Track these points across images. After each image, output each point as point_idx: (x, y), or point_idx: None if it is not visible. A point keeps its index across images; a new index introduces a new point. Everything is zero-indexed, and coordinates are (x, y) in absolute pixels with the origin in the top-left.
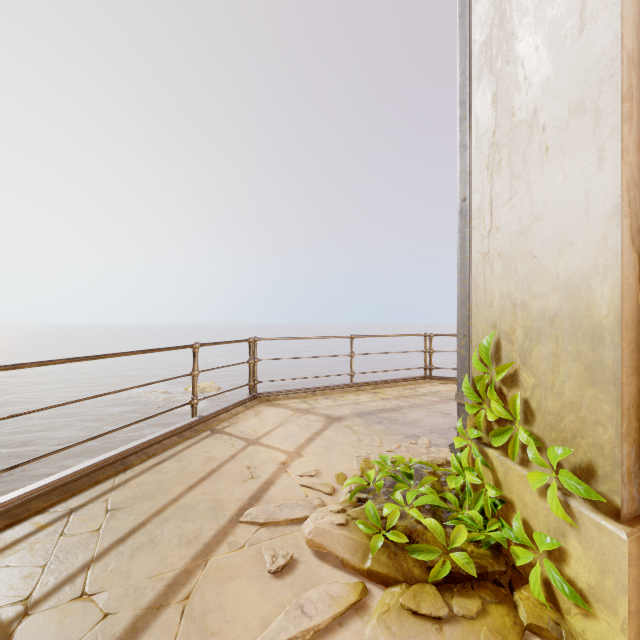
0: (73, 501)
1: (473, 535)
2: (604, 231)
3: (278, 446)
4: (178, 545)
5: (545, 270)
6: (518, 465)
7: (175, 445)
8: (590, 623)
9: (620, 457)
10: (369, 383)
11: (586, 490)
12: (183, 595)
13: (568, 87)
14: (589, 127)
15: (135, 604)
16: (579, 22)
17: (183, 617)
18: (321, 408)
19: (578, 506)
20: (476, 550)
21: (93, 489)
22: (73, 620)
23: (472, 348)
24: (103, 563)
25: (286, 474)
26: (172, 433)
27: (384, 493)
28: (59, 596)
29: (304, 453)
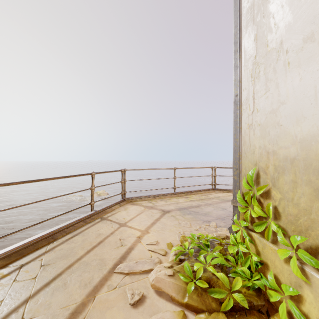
0: (23, 260)
1: (245, 282)
2: None
3: (136, 227)
4: (79, 287)
5: (287, 133)
6: (271, 243)
7: (81, 227)
8: None
9: None
10: (183, 192)
11: (316, 262)
12: None
13: (303, 26)
14: (317, 48)
15: None
16: None
17: None
18: (159, 206)
19: (310, 271)
20: (247, 291)
21: (35, 253)
22: None
23: (242, 176)
24: (36, 299)
25: (140, 243)
26: (80, 220)
27: (194, 256)
28: None
29: (150, 231)
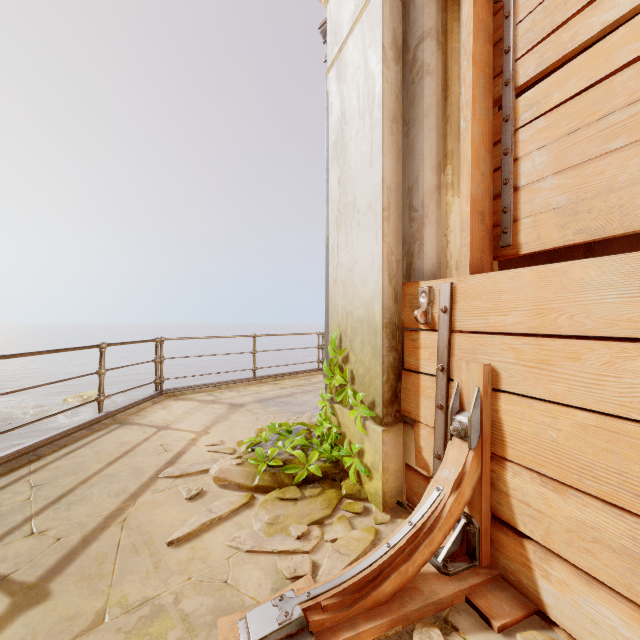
0: None
1: (323, 456)
2: (378, 276)
3: (187, 429)
4: (108, 497)
5: (359, 294)
6: (348, 410)
7: (85, 437)
8: (371, 483)
9: (382, 393)
10: (270, 376)
11: (370, 413)
12: (120, 520)
13: (367, 193)
14: (373, 219)
15: (82, 530)
16: (370, 160)
17: (123, 529)
18: (226, 398)
19: (368, 423)
20: (324, 464)
21: (9, 476)
22: (31, 546)
23: (329, 341)
24: (43, 516)
25: (196, 446)
26: (81, 427)
27: (271, 444)
28: (11, 537)
29: (211, 431)
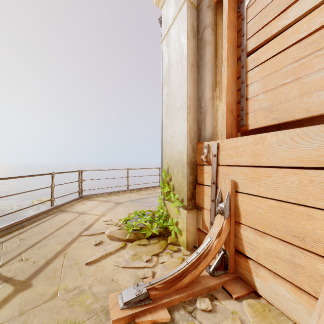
0: (1, 239)
1: (159, 225)
2: (185, 139)
3: (94, 214)
4: (57, 244)
5: (176, 148)
6: (171, 203)
7: (45, 217)
8: (182, 237)
9: (186, 194)
10: (135, 189)
11: (181, 204)
12: (63, 254)
13: (180, 100)
14: (183, 112)
15: (45, 258)
16: (181, 84)
17: (65, 258)
18: (113, 200)
19: (180, 209)
20: (159, 229)
21: (9, 235)
22: (22, 265)
23: (163, 170)
24: (27, 252)
25: (98, 221)
26: (43, 213)
27: (134, 220)
28: (12, 261)
29: (106, 215)
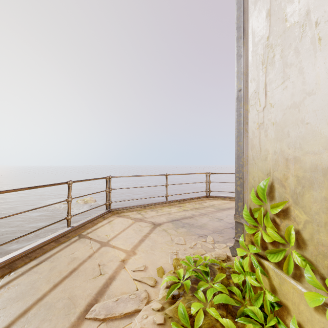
0: None
1: None
2: None
3: (121, 246)
4: None
5: (318, 133)
6: (292, 279)
7: (52, 249)
8: None
9: None
10: (176, 200)
11: None
12: None
13: None
14: None
15: None
16: None
17: None
18: (149, 217)
19: None
20: None
21: None
22: None
23: (249, 188)
24: None
25: (124, 270)
26: (51, 240)
27: (190, 290)
28: None
29: (137, 251)
